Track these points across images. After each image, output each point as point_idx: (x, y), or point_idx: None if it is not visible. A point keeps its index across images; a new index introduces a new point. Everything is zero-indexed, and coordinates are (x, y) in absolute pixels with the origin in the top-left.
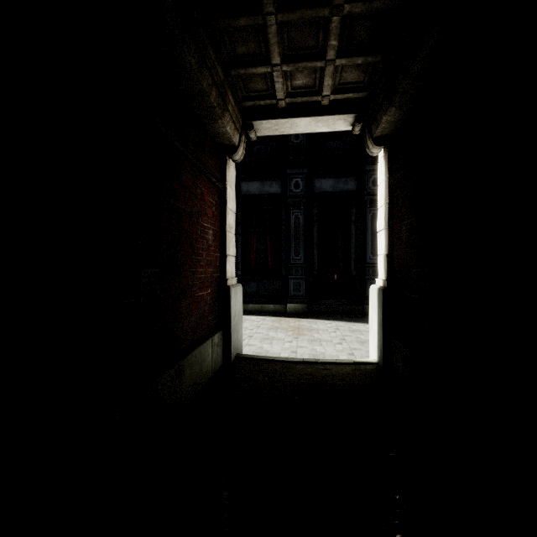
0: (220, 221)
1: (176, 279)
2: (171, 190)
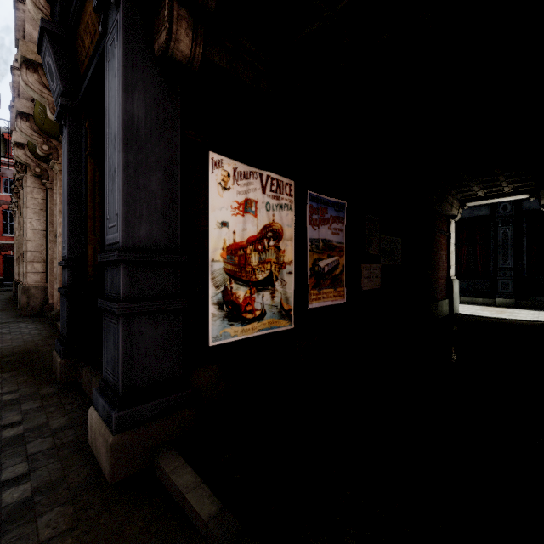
0: (447, 250)
1: (434, 275)
2: (433, 246)
